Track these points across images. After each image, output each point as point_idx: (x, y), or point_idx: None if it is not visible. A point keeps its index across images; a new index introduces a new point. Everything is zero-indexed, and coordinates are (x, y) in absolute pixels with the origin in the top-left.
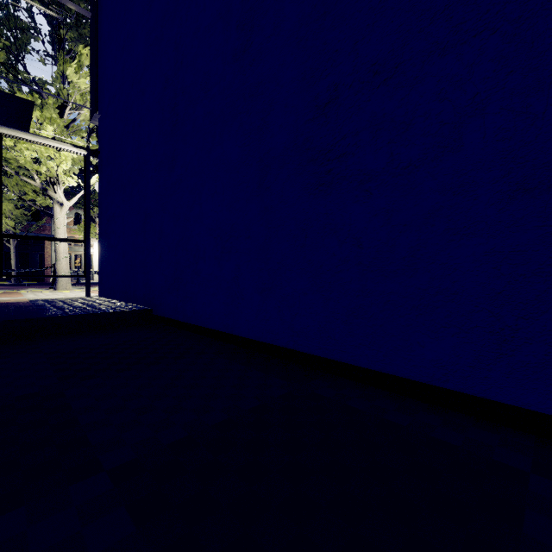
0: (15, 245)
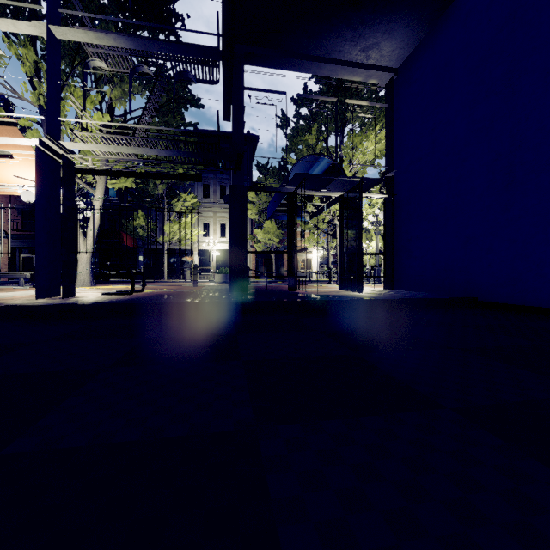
0: (275, 254)
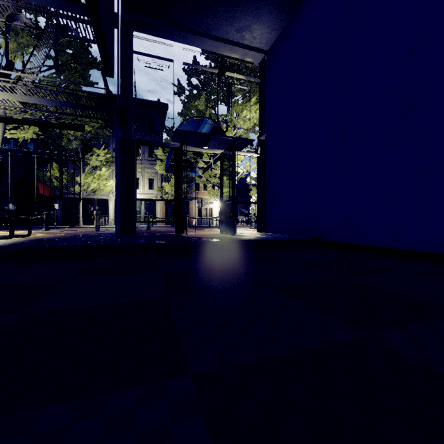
0: None
